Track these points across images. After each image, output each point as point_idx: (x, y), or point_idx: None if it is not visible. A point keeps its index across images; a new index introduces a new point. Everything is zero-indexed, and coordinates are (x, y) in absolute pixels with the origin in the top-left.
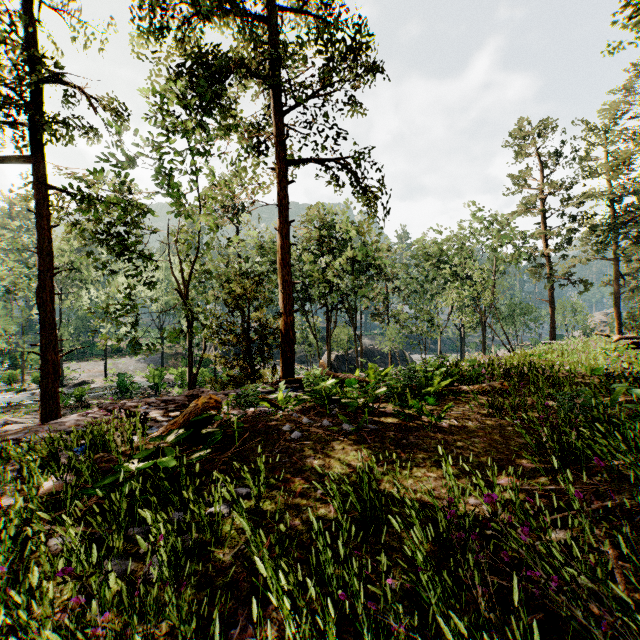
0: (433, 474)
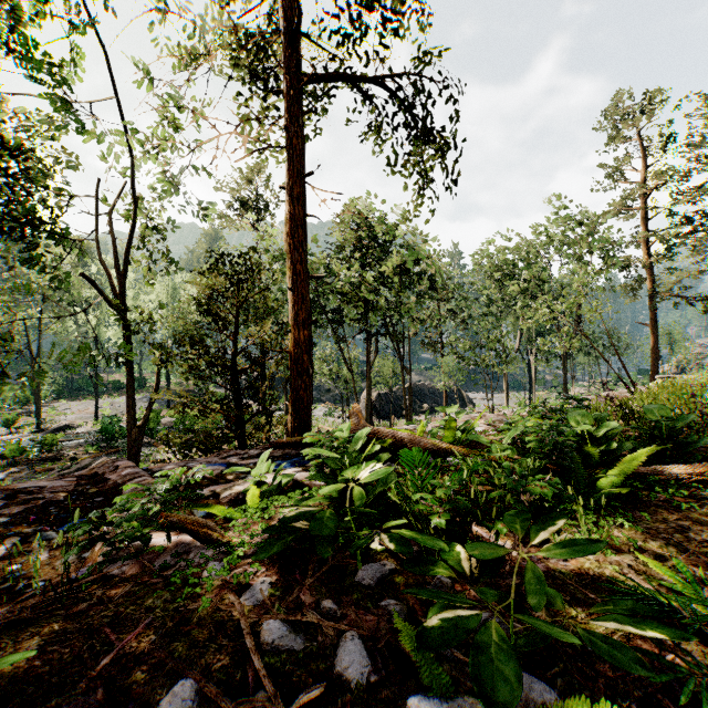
0: None
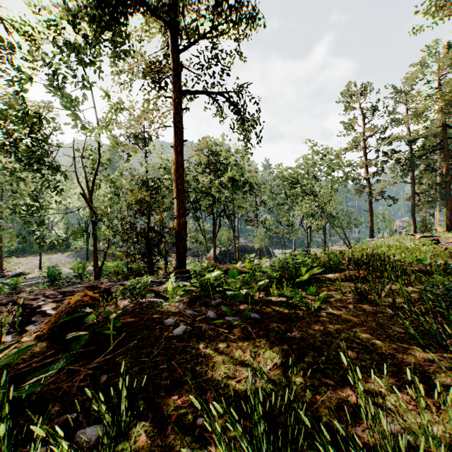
0: (330, 381)
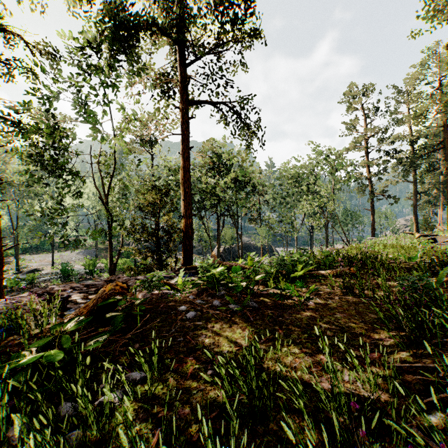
0: (308, 350)
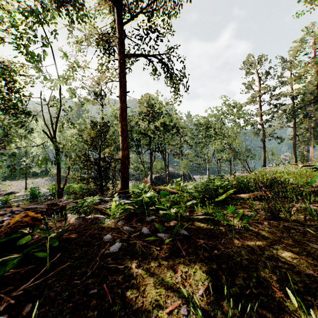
0: (267, 311)
